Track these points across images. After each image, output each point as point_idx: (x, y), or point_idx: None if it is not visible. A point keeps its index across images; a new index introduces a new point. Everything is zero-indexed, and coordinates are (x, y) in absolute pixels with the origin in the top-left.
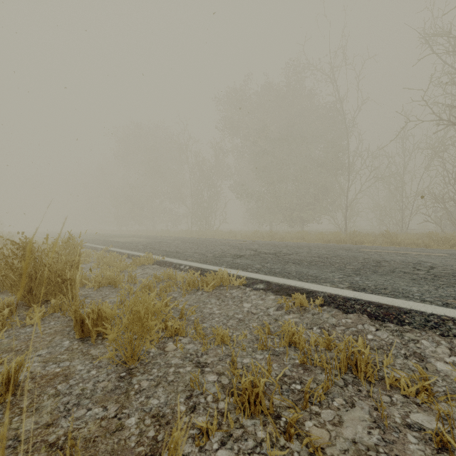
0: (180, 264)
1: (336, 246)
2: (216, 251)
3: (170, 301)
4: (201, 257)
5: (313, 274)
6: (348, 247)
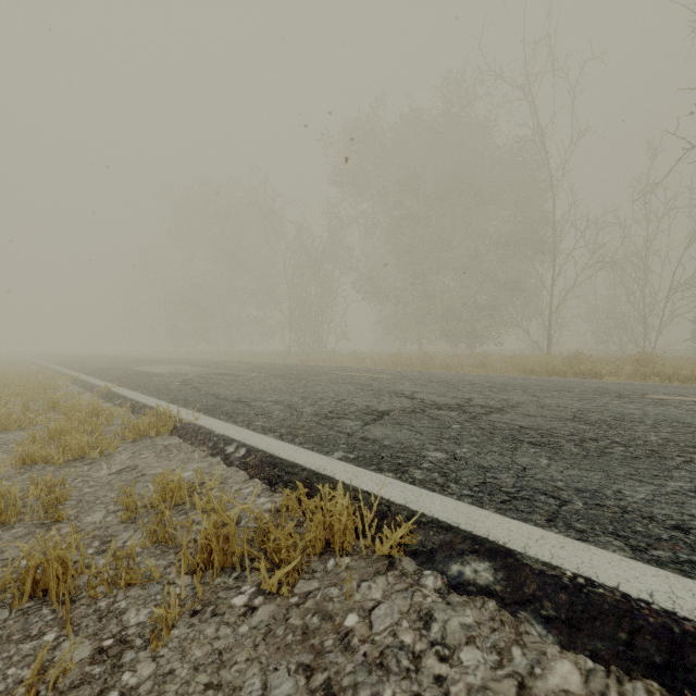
0: (228, 440)
1: (574, 384)
2: (324, 397)
3: (78, 689)
4: (287, 417)
5: (654, 510)
6: (607, 388)
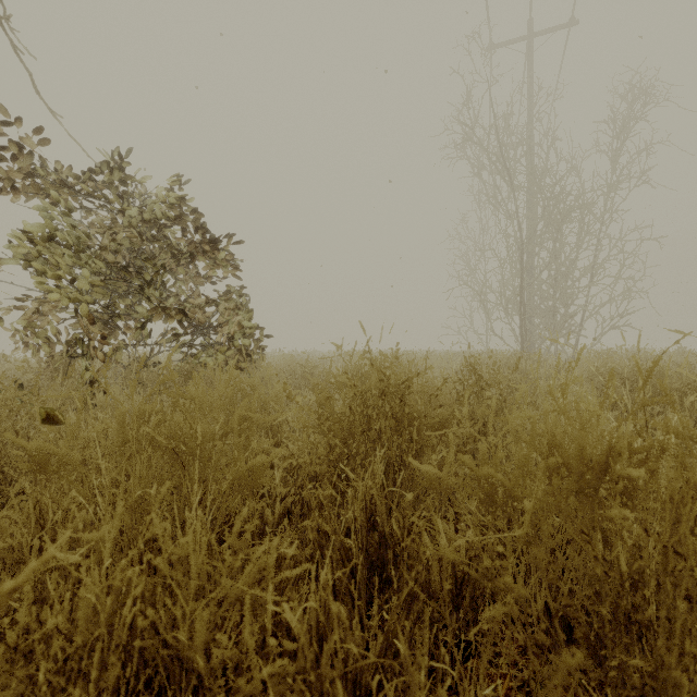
0: None
1: None
2: None
3: None
4: None
5: None
6: None
